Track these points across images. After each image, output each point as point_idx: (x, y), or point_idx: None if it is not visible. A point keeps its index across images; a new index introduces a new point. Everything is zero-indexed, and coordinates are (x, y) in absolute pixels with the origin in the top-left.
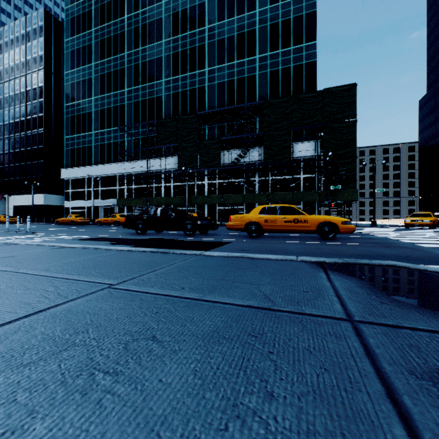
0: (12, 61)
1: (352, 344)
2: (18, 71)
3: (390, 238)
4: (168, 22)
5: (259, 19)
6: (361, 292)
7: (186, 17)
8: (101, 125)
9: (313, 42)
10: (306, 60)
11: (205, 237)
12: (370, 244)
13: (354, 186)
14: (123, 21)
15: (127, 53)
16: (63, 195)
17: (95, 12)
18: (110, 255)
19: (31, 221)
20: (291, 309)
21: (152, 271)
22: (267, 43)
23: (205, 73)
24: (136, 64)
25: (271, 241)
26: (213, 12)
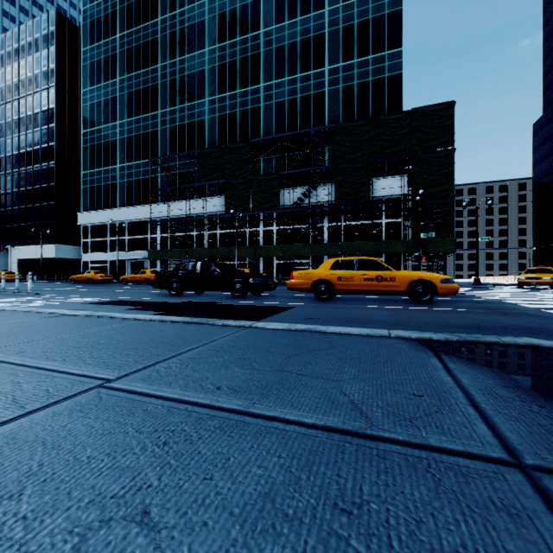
0: (15, 76)
1: (552, 540)
2: (24, 89)
3: (505, 301)
4: (213, 25)
5: (329, 20)
6: (509, 397)
7: (235, 19)
8: (127, 156)
9: (398, 49)
10: (389, 72)
11: (259, 300)
12: (481, 310)
13: (452, 233)
14: (156, 25)
15: (161, 66)
16: (80, 246)
17: (120, 14)
18: (123, 327)
19: (39, 278)
20: (402, 436)
21: (176, 356)
22: (339, 51)
23: (260, 90)
24: (172, 79)
25: (347, 306)
26: (270, 11)
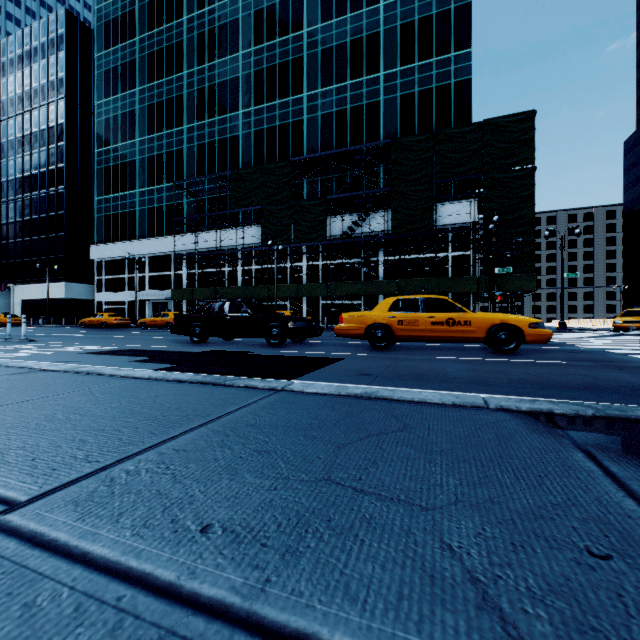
0: (19, 87)
1: None
2: (29, 102)
3: (609, 351)
4: (247, 24)
5: (384, 17)
6: None
7: (274, 17)
8: (148, 179)
9: (467, 49)
10: (456, 77)
11: (300, 349)
12: (585, 363)
13: (532, 268)
14: (181, 25)
15: (187, 73)
16: (94, 285)
17: (139, 13)
18: (104, 390)
19: (45, 322)
20: None
21: (157, 445)
22: (397, 53)
23: (303, 100)
24: (201, 88)
25: (412, 357)
26: (315, 7)
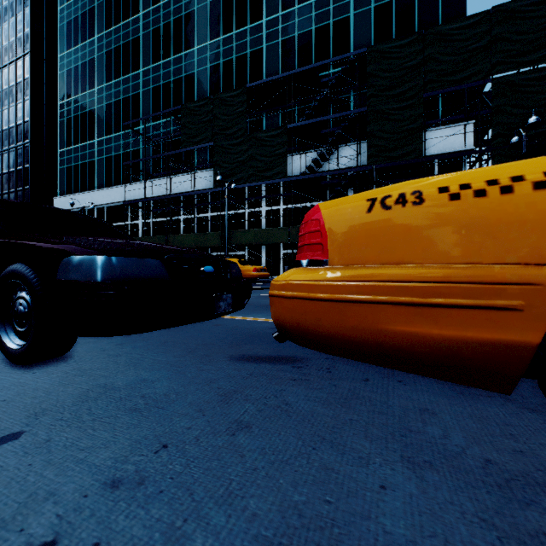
0: None
1: None
2: (0, 61)
3: None
4: None
5: None
6: None
7: None
8: (106, 128)
9: None
10: None
11: None
12: None
13: None
14: None
15: (143, 14)
16: None
17: None
18: None
19: None
20: None
21: None
22: None
23: (261, 27)
24: (156, 28)
25: None
26: None
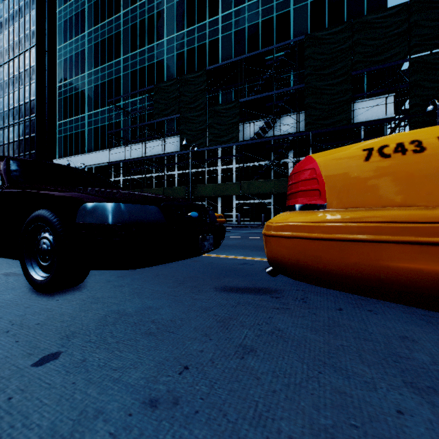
0: (6, 42)
1: None
2: (12, 53)
3: None
4: None
5: None
6: None
7: None
8: (94, 104)
9: None
10: None
11: None
12: None
13: None
14: None
15: (123, 13)
16: None
17: None
18: None
19: None
20: None
21: None
22: None
23: (218, 21)
24: (133, 24)
25: None
26: None
